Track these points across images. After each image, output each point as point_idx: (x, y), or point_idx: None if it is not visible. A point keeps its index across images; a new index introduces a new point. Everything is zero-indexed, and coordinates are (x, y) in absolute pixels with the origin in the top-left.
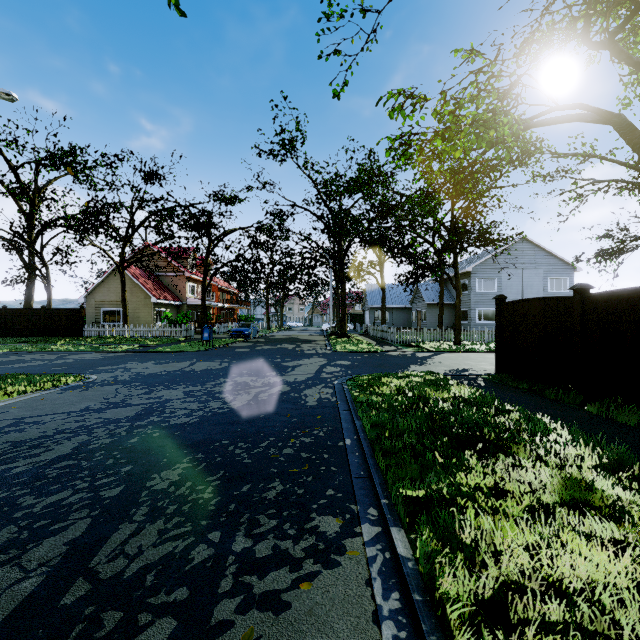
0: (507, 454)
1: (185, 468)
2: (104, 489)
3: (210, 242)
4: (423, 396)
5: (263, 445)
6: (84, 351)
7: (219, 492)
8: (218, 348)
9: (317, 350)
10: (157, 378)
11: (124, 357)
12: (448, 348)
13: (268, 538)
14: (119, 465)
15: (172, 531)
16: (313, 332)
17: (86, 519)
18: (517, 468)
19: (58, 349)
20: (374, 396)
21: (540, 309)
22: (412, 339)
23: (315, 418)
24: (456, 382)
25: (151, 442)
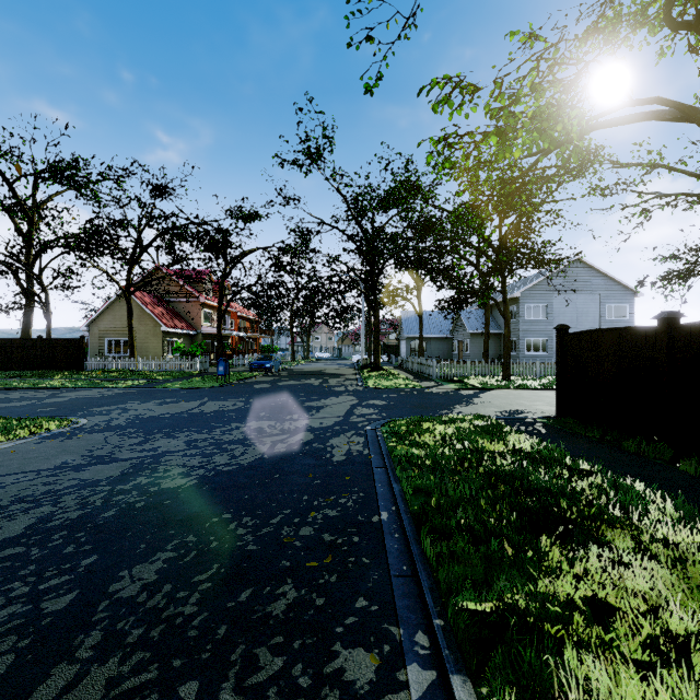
0: (601, 543)
1: (167, 560)
2: (49, 597)
3: (226, 264)
4: (474, 448)
5: (275, 521)
6: (82, 387)
7: (207, 603)
8: (235, 384)
9: (347, 386)
10: (158, 422)
11: (125, 395)
12: (496, 384)
13: (268, 695)
14: (80, 555)
15: (127, 680)
16: (343, 364)
17: (7, 655)
18: (619, 567)
19: (53, 385)
20: (415, 448)
21: (614, 342)
22: (454, 373)
23: (343, 479)
24: (512, 429)
25: (131, 516)
